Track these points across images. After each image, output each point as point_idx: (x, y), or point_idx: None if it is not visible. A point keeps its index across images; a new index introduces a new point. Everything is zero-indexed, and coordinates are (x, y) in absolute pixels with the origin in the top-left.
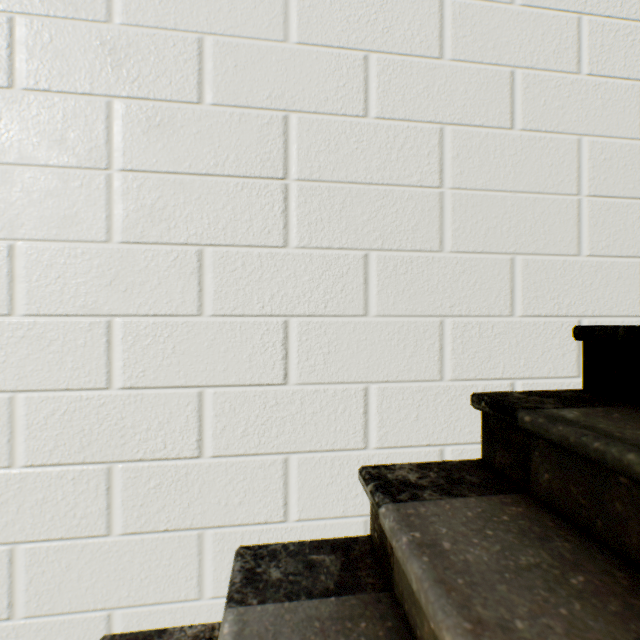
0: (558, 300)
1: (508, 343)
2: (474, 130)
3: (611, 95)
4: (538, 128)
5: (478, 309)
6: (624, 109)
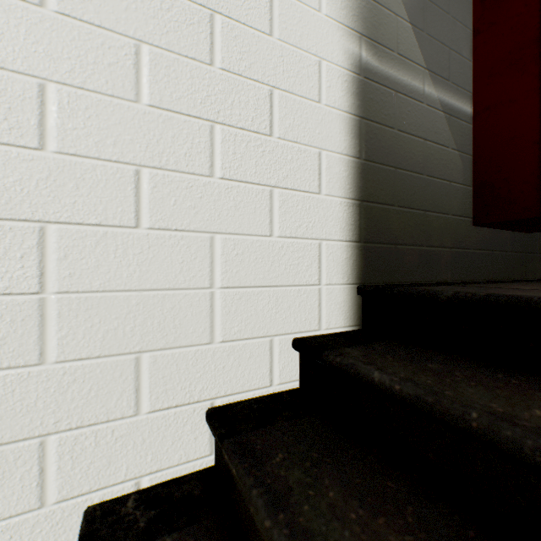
0: (191, 388)
1: (133, 443)
2: (89, 228)
3: (244, 197)
4: (169, 226)
5: (95, 416)
6: (256, 210)
